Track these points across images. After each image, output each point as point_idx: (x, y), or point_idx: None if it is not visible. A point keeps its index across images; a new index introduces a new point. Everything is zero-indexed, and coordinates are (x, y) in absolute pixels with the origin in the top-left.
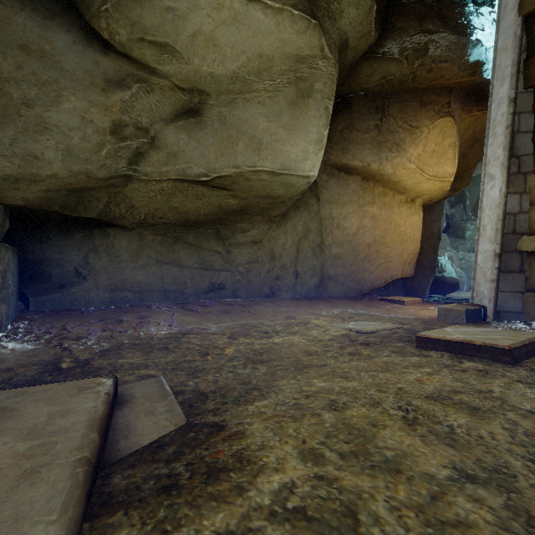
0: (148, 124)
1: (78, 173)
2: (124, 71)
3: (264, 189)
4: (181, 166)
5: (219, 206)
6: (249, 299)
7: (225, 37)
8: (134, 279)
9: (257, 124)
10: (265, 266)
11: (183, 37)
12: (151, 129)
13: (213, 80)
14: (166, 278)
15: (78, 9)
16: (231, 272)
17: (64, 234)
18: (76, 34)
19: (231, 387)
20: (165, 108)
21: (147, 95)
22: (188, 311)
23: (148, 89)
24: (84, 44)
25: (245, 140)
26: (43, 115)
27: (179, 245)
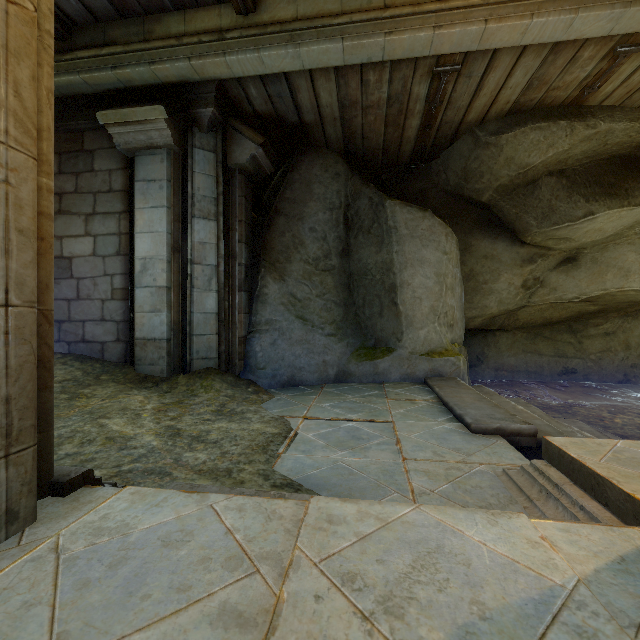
0: (539, 275)
1: (502, 310)
2: (532, 253)
3: (627, 298)
4: (559, 295)
5: (578, 311)
6: (601, 383)
7: (609, 225)
8: (508, 363)
9: (626, 258)
10: (618, 355)
11: (578, 233)
12: (541, 277)
13: (591, 242)
14: (529, 363)
15: (515, 234)
16: (583, 360)
17: (472, 336)
18: (507, 241)
19: (638, 436)
20: (552, 263)
21: (544, 262)
22: (554, 389)
23: (545, 259)
24: (511, 245)
25: (613, 270)
26: (491, 286)
27: (538, 339)
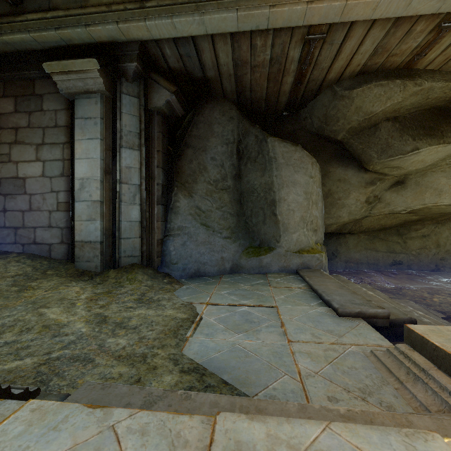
0: (378, 193)
1: (351, 219)
2: (373, 177)
3: (439, 211)
4: (391, 208)
5: (404, 220)
6: (419, 271)
7: (429, 158)
8: (354, 257)
9: (439, 182)
10: (431, 251)
11: (407, 163)
12: (379, 195)
13: (415, 170)
14: (369, 257)
15: (361, 164)
16: (407, 254)
17: (328, 238)
18: (355, 169)
19: None
20: (387, 185)
21: (381, 184)
22: (387, 276)
23: (382, 182)
24: (358, 172)
25: (430, 191)
26: (344, 202)
27: (375, 239)
